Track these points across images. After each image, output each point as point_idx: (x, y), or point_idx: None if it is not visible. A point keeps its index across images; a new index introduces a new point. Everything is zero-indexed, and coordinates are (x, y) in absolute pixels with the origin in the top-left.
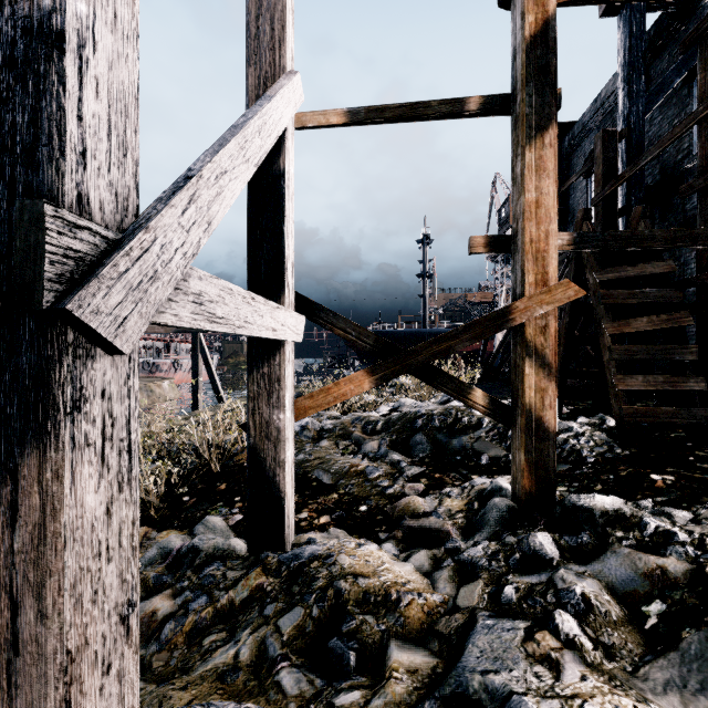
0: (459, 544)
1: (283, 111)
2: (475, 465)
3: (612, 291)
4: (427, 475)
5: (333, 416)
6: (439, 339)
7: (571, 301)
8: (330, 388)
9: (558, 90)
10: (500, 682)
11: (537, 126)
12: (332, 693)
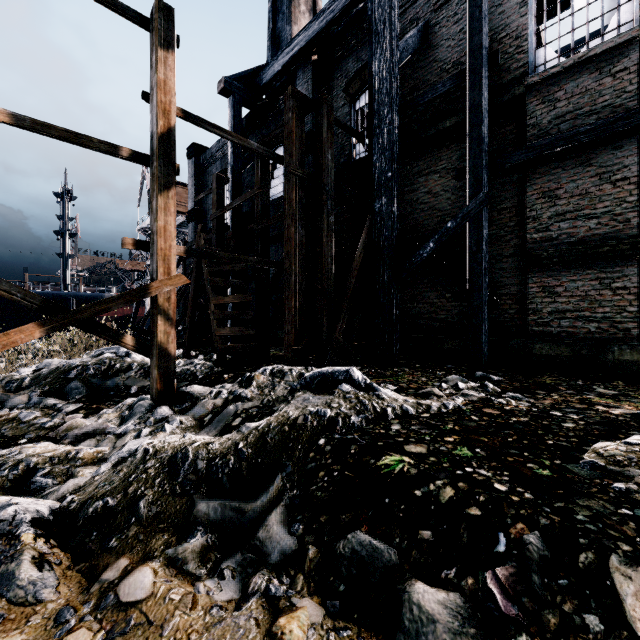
0: (116, 428)
1: None
2: (126, 394)
3: (215, 279)
4: (85, 407)
5: None
6: (101, 302)
7: (195, 282)
8: None
9: (178, 165)
10: (138, 445)
11: (165, 185)
12: (39, 494)
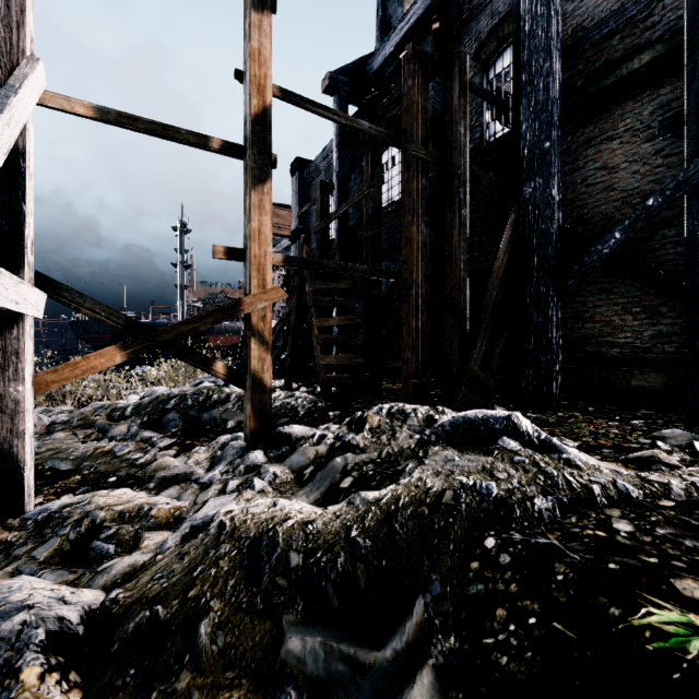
0: (202, 474)
1: (28, 100)
2: (222, 430)
3: (319, 297)
4: (179, 443)
5: (67, 410)
6: (187, 321)
7: (297, 302)
8: (78, 363)
9: (275, 155)
10: (216, 511)
11: (259, 178)
12: (95, 568)
